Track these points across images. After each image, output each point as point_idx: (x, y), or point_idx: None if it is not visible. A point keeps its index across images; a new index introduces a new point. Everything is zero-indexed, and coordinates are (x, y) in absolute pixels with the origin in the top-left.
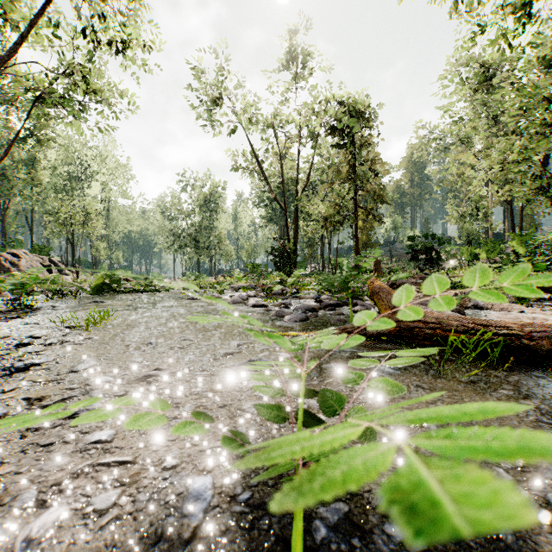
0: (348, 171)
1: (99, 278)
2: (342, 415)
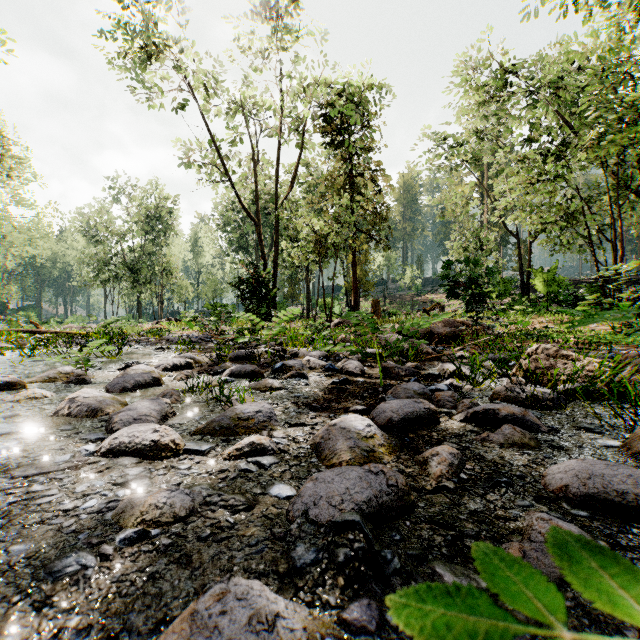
0: (346, 180)
1: None
2: None
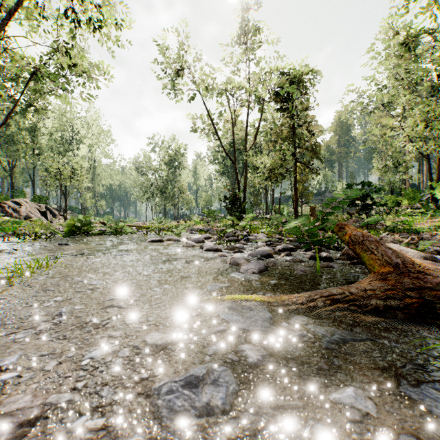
0: (289, 131)
1: (69, 222)
2: None
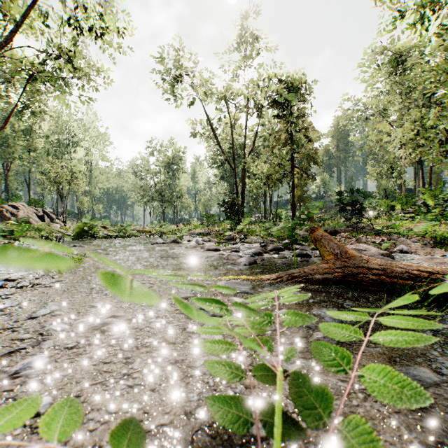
0: (286, 137)
1: (79, 226)
2: (330, 426)
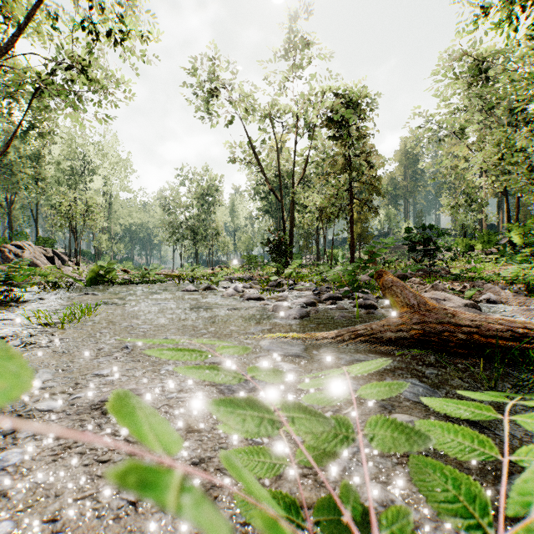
0: (344, 163)
1: (93, 269)
2: None
